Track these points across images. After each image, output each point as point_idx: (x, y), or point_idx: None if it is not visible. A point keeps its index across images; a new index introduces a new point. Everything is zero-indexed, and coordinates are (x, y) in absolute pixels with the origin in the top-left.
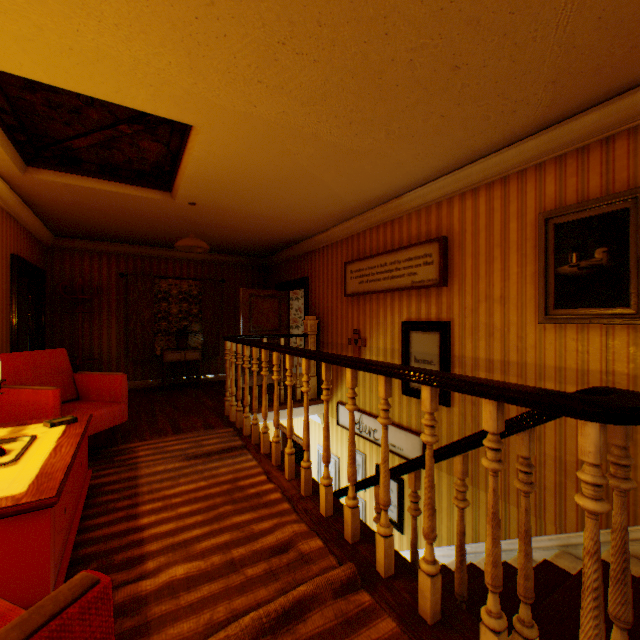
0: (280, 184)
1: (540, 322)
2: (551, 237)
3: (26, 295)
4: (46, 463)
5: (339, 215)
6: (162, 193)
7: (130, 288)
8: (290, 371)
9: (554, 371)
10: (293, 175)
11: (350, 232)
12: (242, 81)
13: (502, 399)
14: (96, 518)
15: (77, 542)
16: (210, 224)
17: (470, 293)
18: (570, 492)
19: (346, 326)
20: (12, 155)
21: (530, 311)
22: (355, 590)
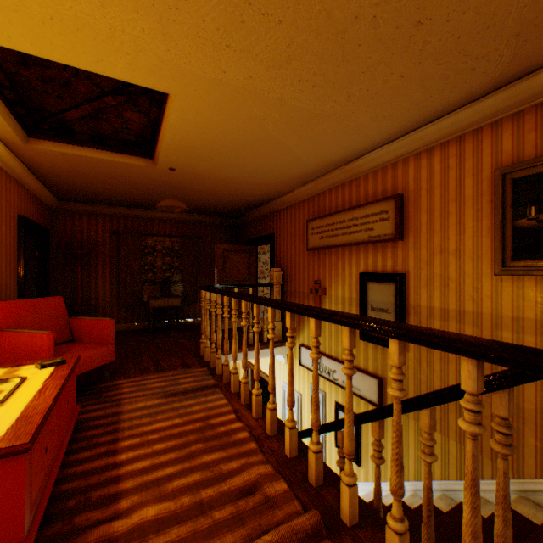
0: (248, 149)
1: (497, 274)
2: (508, 191)
3: (33, 250)
4: (28, 405)
5: (301, 177)
6: (145, 160)
7: (121, 244)
8: (257, 319)
9: (511, 321)
10: (260, 140)
11: (311, 193)
12: (211, 46)
13: (484, 358)
14: (80, 453)
15: (60, 477)
16: (188, 188)
17: (425, 246)
18: (528, 439)
19: (307, 277)
20: (14, 127)
21: (486, 263)
22: (320, 540)
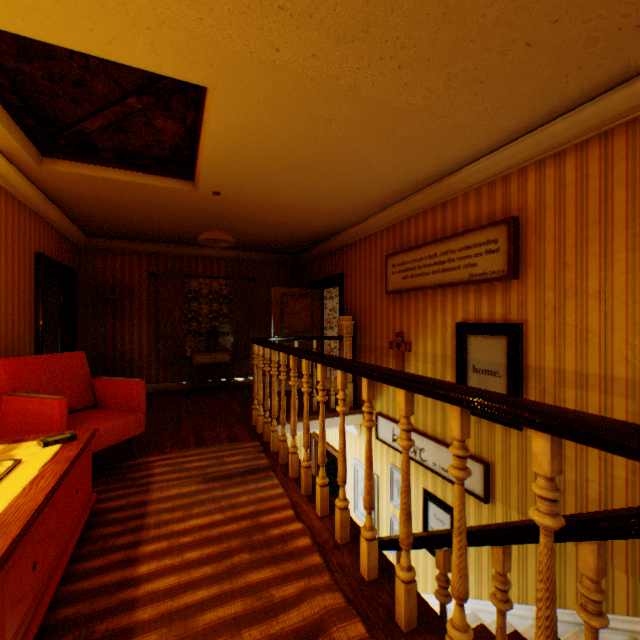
0: (311, 163)
1: None
2: None
3: (57, 295)
4: (11, 505)
5: (379, 201)
6: (184, 182)
7: (160, 288)
8: (322, 384)
9: None
10: (326, 150)
11: (391, 221)
12: (258, 9)
13: None
14: (89, 560)
15: (58, 597)
16: (237, 217)
17: (552, 287)
18: None
19: (386, 328)
20: (22, 142)
21: None
22: None
